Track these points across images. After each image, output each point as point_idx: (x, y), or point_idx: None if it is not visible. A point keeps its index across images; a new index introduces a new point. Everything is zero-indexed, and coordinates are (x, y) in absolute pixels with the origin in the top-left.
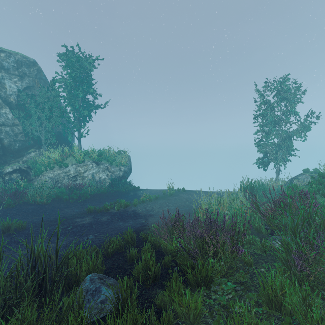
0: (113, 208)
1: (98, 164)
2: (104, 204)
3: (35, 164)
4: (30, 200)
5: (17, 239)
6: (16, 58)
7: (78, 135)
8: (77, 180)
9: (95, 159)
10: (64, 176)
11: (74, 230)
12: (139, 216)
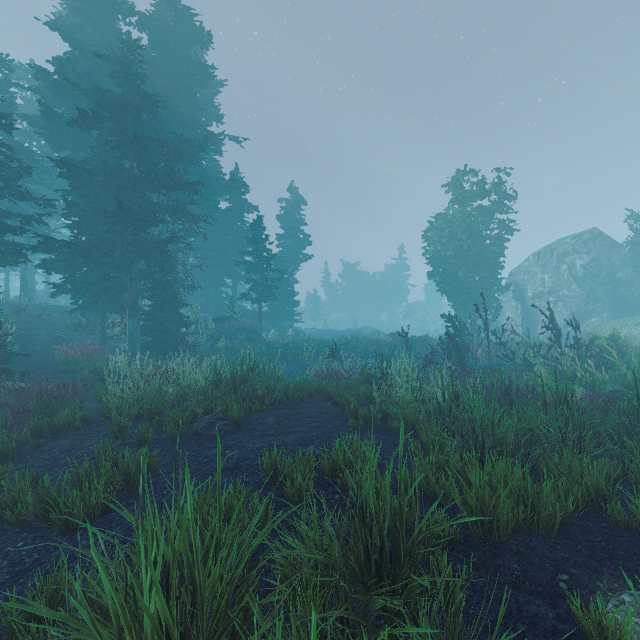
0: None
1: None
2: None
3: (593, 326)
4: None
5: None
6: (583, 239)
7: None
8: None
9: None
10: None
11: None
12: None
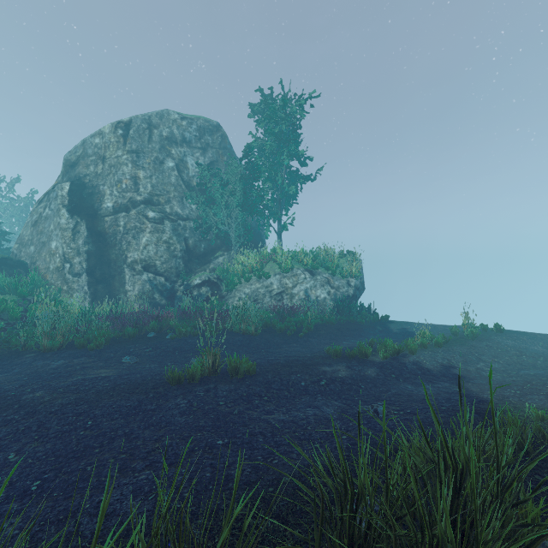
0: (370, 354)
1: (312, 273)
2: (359, 344)
3: (226, 273)
4: (233, 327)
5: (256, 391)
6: (198, 124)
7: (279, 228)
8: (284, 300)
9: (308, 265)
10: (265, 293)
11: (332, 387)
12: (434, 375)
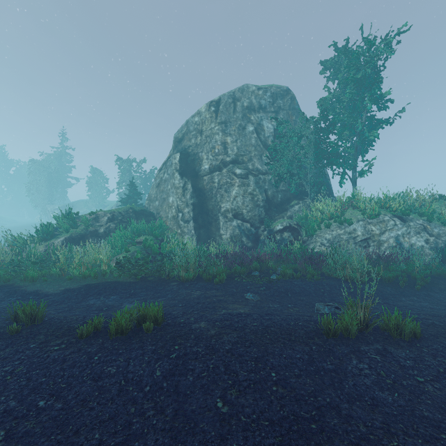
0: None
1: (403, 220)
2: None
3: (304, 220)
4: (332, 273)
5: None
6: (271, 91)
7: (353, 176)
8: (370, 246)
9: (397, 211)
10: (348, 239)
11: None
12: None
